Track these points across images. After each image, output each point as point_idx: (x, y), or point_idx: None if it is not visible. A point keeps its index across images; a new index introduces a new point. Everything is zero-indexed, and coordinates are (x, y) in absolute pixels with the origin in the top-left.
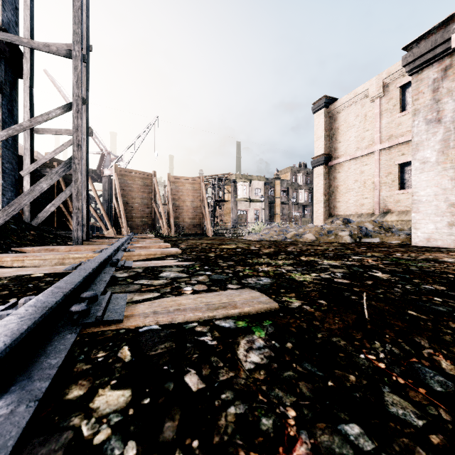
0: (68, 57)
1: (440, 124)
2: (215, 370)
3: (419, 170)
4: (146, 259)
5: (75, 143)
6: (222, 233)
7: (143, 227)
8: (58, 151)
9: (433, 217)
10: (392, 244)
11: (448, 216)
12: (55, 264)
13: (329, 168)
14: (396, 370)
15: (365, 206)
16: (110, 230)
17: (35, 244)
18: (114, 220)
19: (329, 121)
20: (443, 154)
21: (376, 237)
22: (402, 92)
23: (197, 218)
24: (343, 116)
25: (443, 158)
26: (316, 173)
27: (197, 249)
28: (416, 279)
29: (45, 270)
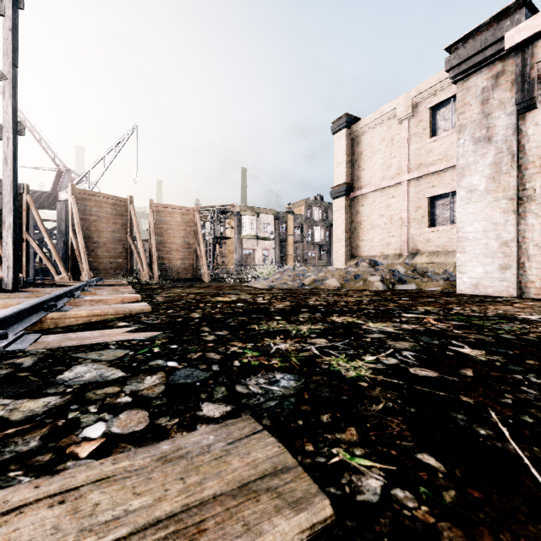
0: None
1: (490, 143)
2: None
3: (465, 200)
4: (87, 323)
5: None
6: (222, 278)
7: (114, 270)
8: None
9: (482, 259)
10: (433, 292)
11: (500, 257)
12: None
13: (351, 200)
14: None
15: (391, 246)
16: (63, 275)
17: None
18: (71, 260)
19: (351, 145)
20: (494, 181)
21: (411, 283)
22: (433, 114)
23: (190, 259)
24: (367, 140)
25: (494, 185)
26: (336, 206)
27: (178, 303)
28: (528, 357)
29: None
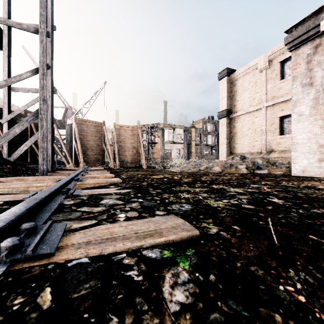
0: (36, 33)
1: (312, 86)
2: (139, 315)
3: (297, 120)
4: (94, 187)
5: (41, 98)
6: (153, 166)
7: (95, 161)
8: (30, 104)
9: (307, 155)
10: (277, 175)
11: (318, 154)
12: (21, 191)
13: (230, 119)
14: (316, 304)
15: (255, 147)
16: (71, 164)
17: (9, 175)
18: (74, 156)
19: (230, 86)
20: (314, 109)
21: (265, 169)
22: (282, 65)
23: (136, 155)
24: (240, 83)
25: (314, 111)
26: (221, 123)
27: (134, 178)
28: (305, 203)
29: (6, 198)
